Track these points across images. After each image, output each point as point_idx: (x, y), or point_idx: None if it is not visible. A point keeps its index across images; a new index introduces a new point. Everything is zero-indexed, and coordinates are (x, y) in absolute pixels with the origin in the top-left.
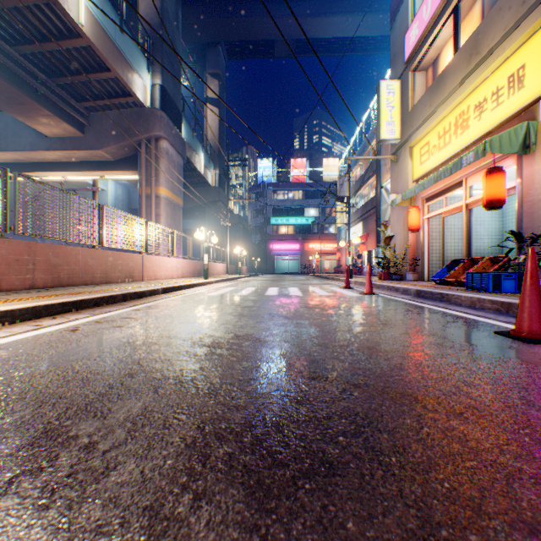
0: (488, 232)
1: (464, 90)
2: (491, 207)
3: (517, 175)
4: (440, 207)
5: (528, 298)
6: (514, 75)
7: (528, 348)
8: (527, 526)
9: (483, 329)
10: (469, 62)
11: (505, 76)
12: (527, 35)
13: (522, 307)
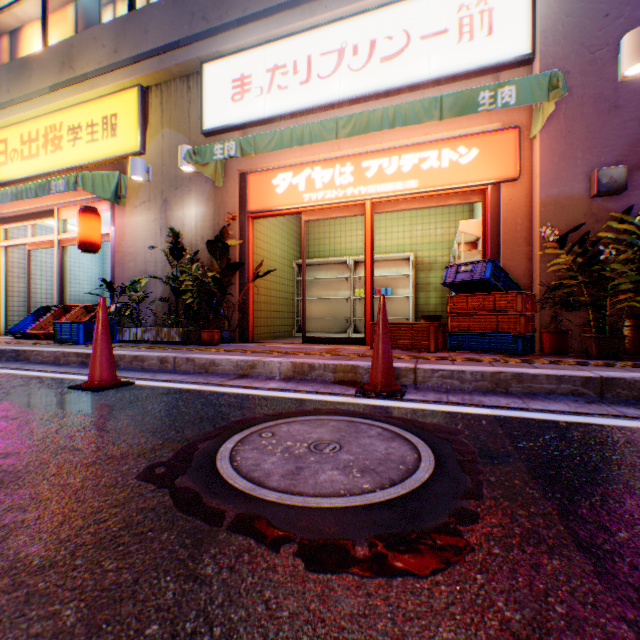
0: (90, 277)
1: (58, 101)
2: (88, 250)
3: (114, 223)
4: (29, 236)
5: (102, 347)
6: (110, 119)
7: (98, 396)
8: (6, 570)
9: (61, 386)
10: (64, 72)
11: (103, 115)
12: (121, 88)
13: (97, 356)
